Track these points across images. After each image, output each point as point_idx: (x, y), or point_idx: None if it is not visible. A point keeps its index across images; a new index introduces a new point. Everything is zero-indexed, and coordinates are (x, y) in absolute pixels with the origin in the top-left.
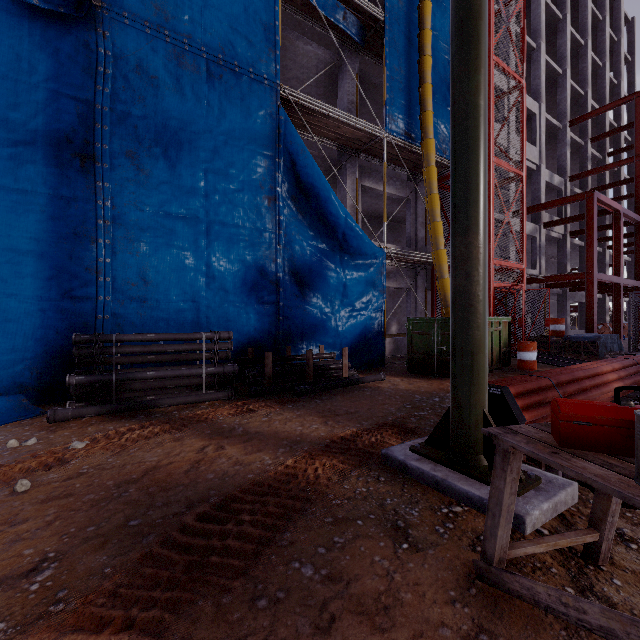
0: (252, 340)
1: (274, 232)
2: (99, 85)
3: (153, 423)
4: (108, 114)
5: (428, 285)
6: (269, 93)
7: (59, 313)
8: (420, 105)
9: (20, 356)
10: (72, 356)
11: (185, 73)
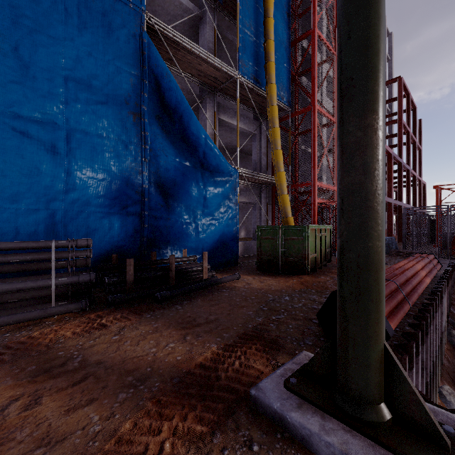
0: (117, 246)
1: (140, 146)
2: None
3: None
4: None
5: (269, 201)
6: (134, 16)
7: None
8: (265, 56)
9: None
10: None
11: None
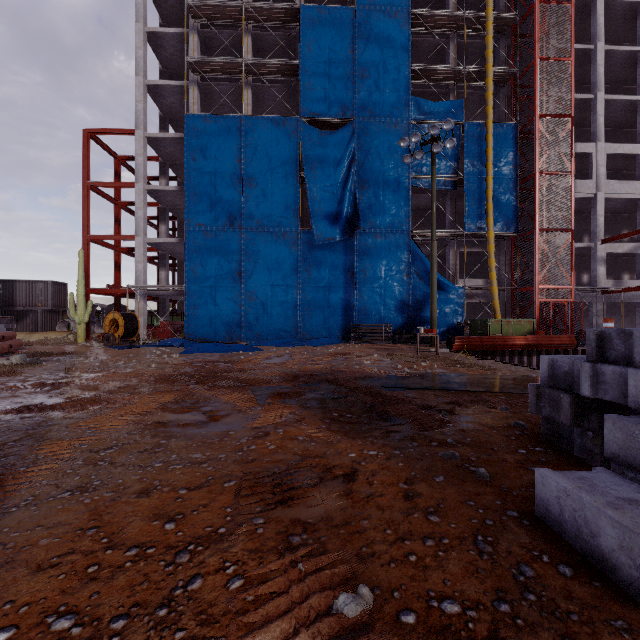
0: (400, 327)
1: (408, 287)
2: (355, 253)
3: (372, 344)
4: (357, 260)
5: (510, 299)
6: (406, 236)
7: (346, 318)
8: (486, 213)
9: (338, 329)
10: (349, 330)
11: (377, 240)
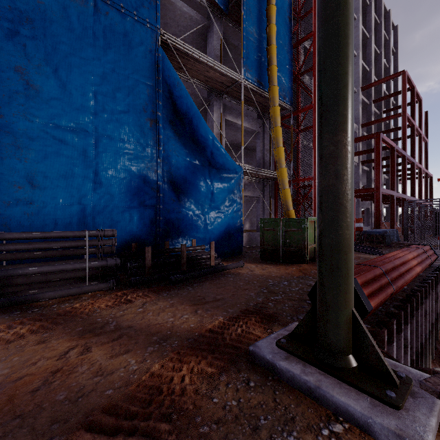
0: (136, 236)
1: (155, 148)
2: None
3: (24, 321)
4: None
5: (272, 195)
6: (151, 34)
7: None
8: (268, 61)
9: None
10: None
11: (74, 5)
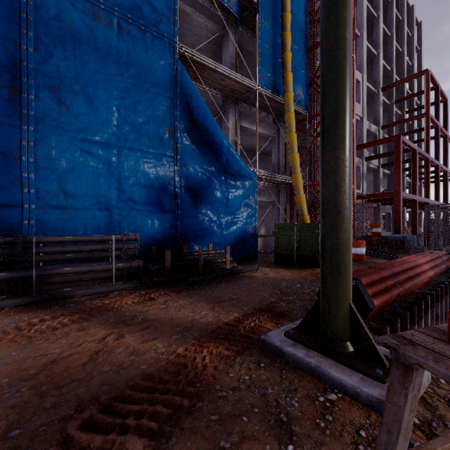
0: (155, 240)
1: (173, 157)
2: (24, 29)
3: (64, 313)
4: (32, 54)
5: (287, 200)
6: (169, 48)
7: None
8: (283, 67)
9: None
10: None
11: (100, 26)
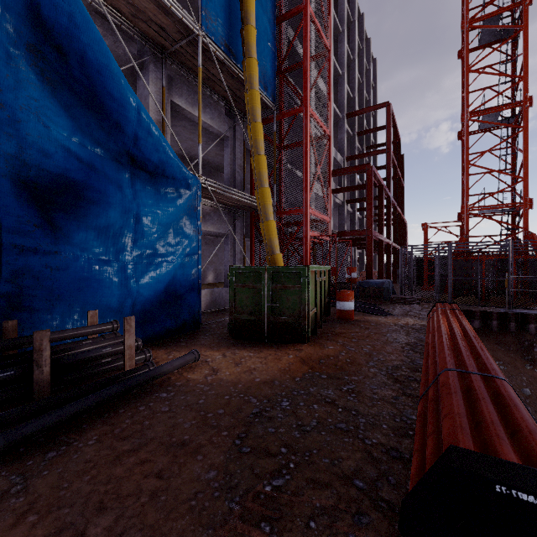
0: None
1: None
2: None
3: None
4: None
5: (246, 232)
6: None
7: None
8: (242, 17)
9: None
10: None
11: None
